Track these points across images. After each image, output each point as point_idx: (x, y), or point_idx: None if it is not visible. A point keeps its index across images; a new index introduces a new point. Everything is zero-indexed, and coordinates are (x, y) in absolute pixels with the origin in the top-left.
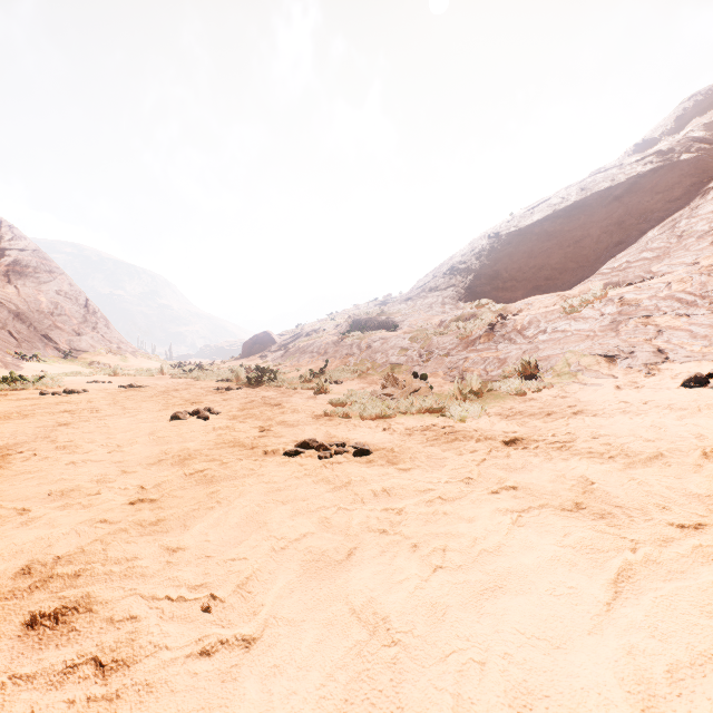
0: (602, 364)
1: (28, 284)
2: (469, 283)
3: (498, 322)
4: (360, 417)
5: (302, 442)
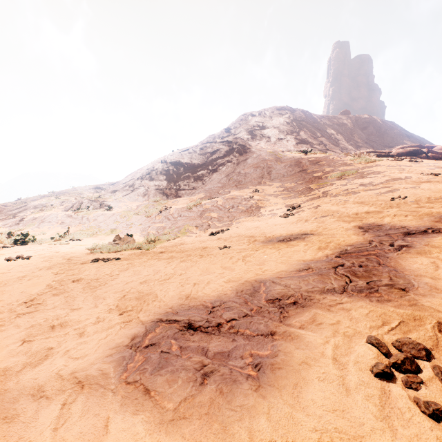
0: (194, 229)
1: None
2: (151, 185)
3: (164, 210)
4: (108, 252)
5: (95, 259)
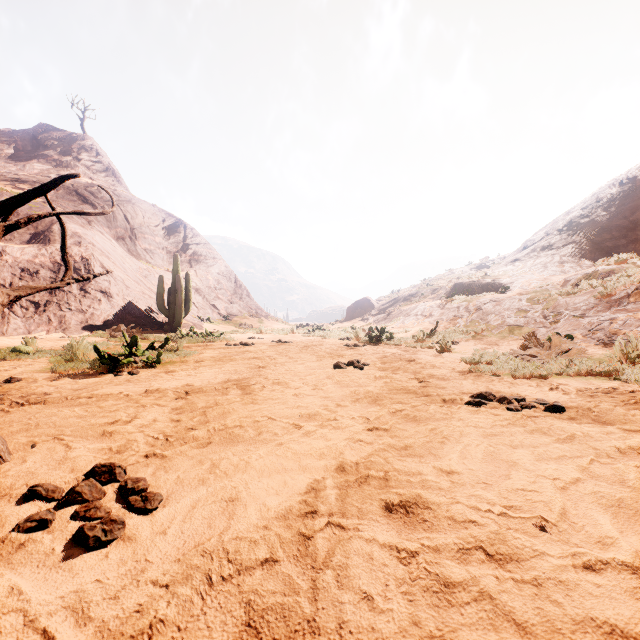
0: None
1: (201, 268)
2: (595, 238)
3: None
4: (511, 375)
5: (478, 394)
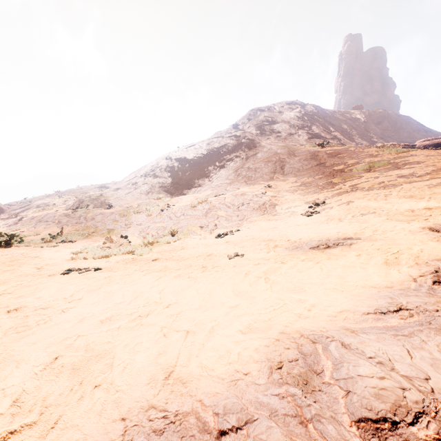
0: (198, 230)
1: None
2: (155, 183)
3: (166, 208)
4: (93, 258)
5: (68, 269)
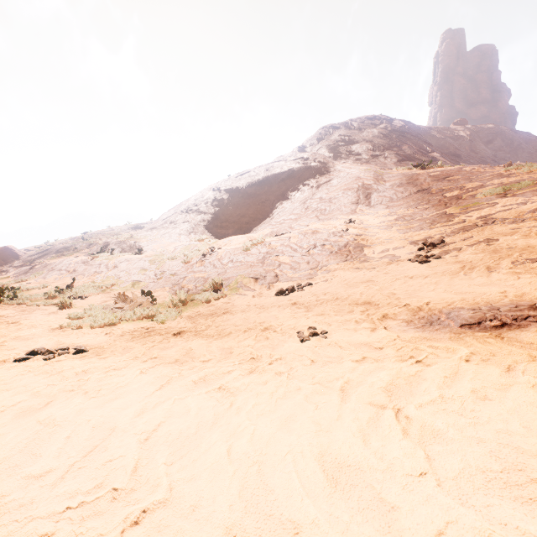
0: (252, 283)
1: None
2: (199, 221)
3: (209, 253)
4: (90, 326)
5: (32, 351)
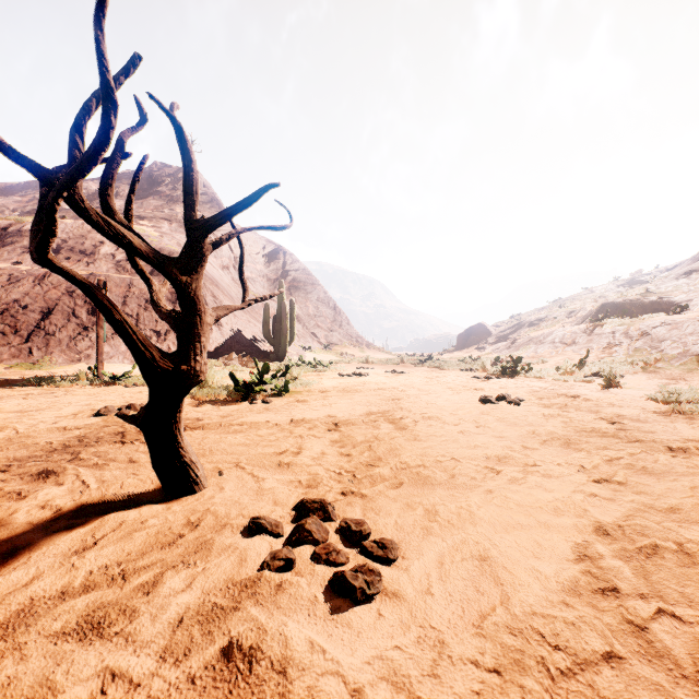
0: None
1: (300, 295)
2: None
3: None
4: None
5: None
